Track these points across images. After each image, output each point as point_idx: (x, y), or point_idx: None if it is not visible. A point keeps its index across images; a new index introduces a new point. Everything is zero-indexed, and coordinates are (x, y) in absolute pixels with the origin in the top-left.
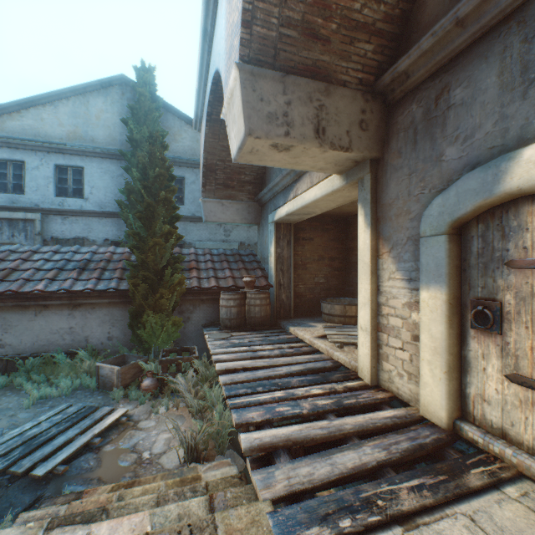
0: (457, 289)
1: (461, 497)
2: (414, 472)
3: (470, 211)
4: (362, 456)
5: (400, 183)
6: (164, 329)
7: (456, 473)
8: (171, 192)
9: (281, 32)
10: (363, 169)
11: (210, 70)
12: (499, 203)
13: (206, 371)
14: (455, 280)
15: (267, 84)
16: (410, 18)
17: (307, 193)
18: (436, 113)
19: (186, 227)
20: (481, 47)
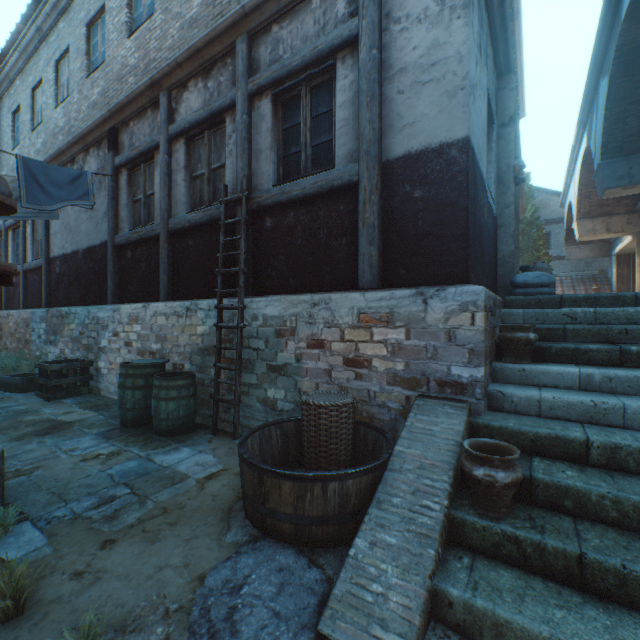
0: None
1: None
2: None
3: None
4: None
5: None
6: None
7: None
8: (547, 249)
9: (589, 209)
10: (634, 235)
11: (568, 194)
12: None
13: None
14: None
15: (585, 222)
16: None
17: (623, 241)
18: None
19: (552, 265)
20: None
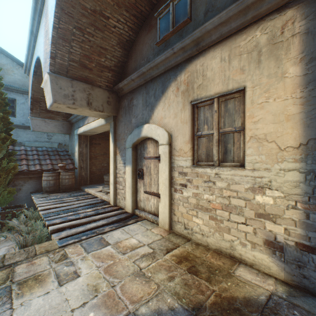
0: (135, 166)
1: (124, 226)
2: (113, 224)
3: (136, 141)
4: (98, 223)
5: (122, 127)
6: (2, 196)
7: (126, 222)
8: (7, 113)
9: (70, 63)
10: (111, 119)
11: (35, 50)
12: (143, 139)
13: (32, 215)
14: (134, 163)
15: (64, 82)
16: (125, 68)
17: (92, 123)
18: (130, 106)
19: (18, 132)
20: (139, 90)
